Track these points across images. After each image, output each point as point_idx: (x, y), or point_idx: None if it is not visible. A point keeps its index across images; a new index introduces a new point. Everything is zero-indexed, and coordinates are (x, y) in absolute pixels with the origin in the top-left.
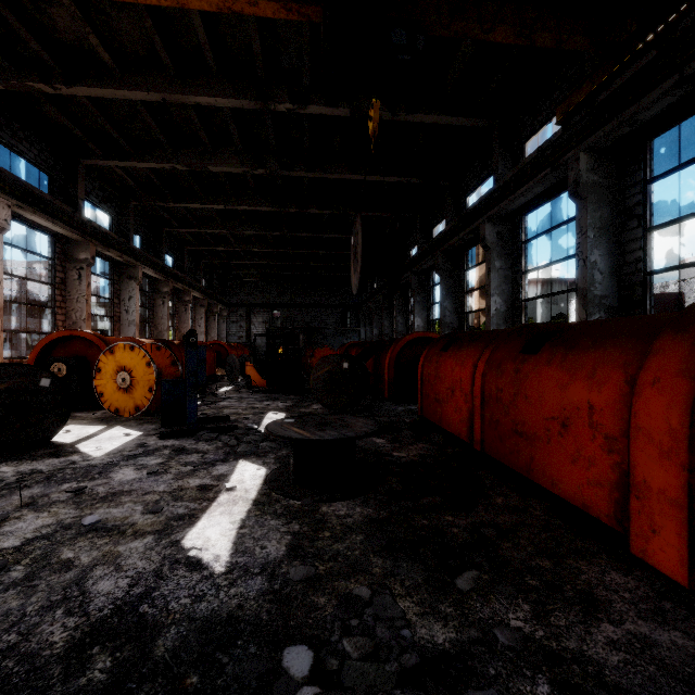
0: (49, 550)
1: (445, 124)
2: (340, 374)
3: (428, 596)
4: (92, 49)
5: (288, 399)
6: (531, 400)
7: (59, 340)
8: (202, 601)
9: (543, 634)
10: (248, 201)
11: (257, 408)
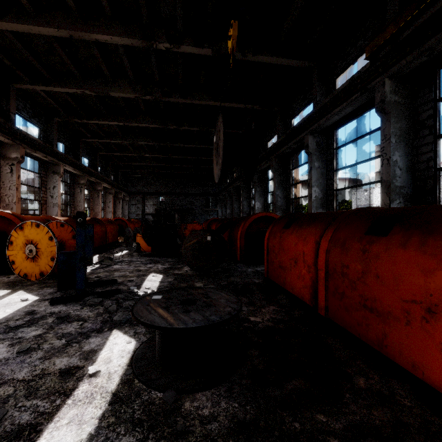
0: None
1: (279, 65)
2: (205, 244)
3: None
4: None
5: (166, 261)
6: (384, 280)
7: None
8: None
9: None
10: (140, 120)
11: (141, 271)
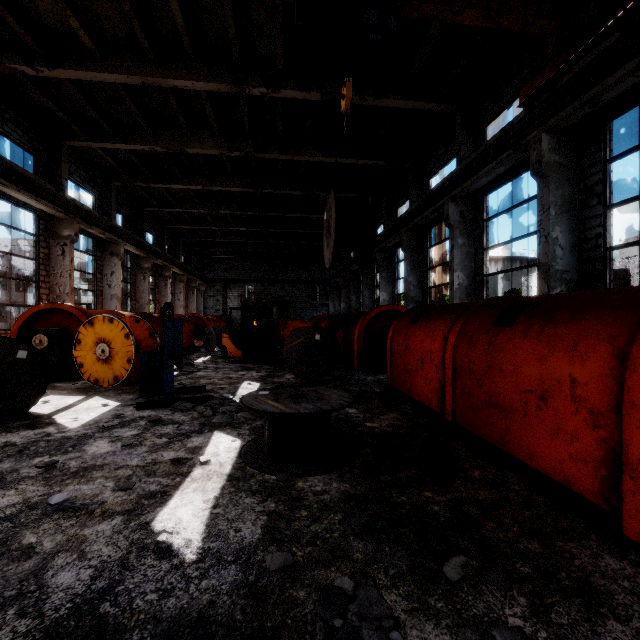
0: (10, 533)
1: (411, 109)
2: (312, 345)
3: (415, 588)
4: (73, 32)
5: (262, 369)
6: (506, 372)
7: (41, 313)
8: (170, 596)
9: (546, 636)
10: (224, 182)
11: (233, 378)
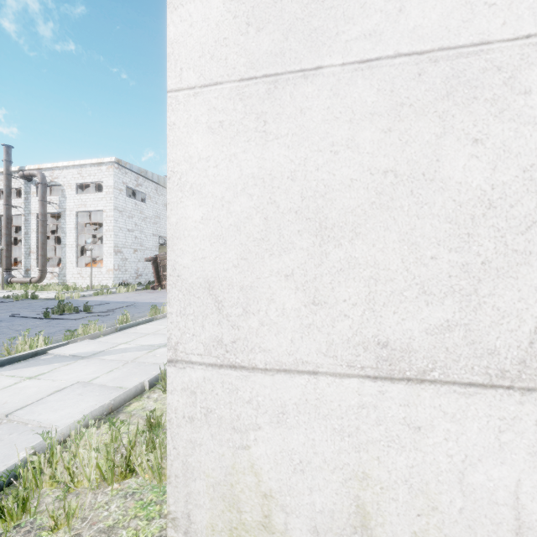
0: None
1: None
2: None
3: None
4: None
5: None
6: None
7: None
8: None
9: None
10: None
11: None
